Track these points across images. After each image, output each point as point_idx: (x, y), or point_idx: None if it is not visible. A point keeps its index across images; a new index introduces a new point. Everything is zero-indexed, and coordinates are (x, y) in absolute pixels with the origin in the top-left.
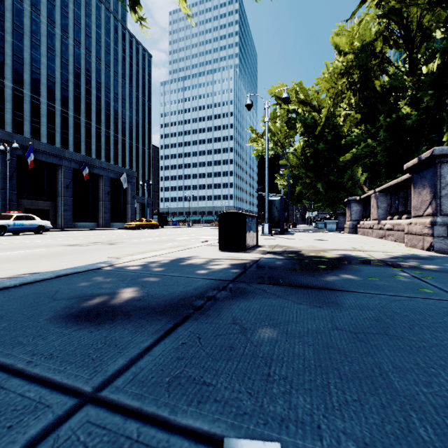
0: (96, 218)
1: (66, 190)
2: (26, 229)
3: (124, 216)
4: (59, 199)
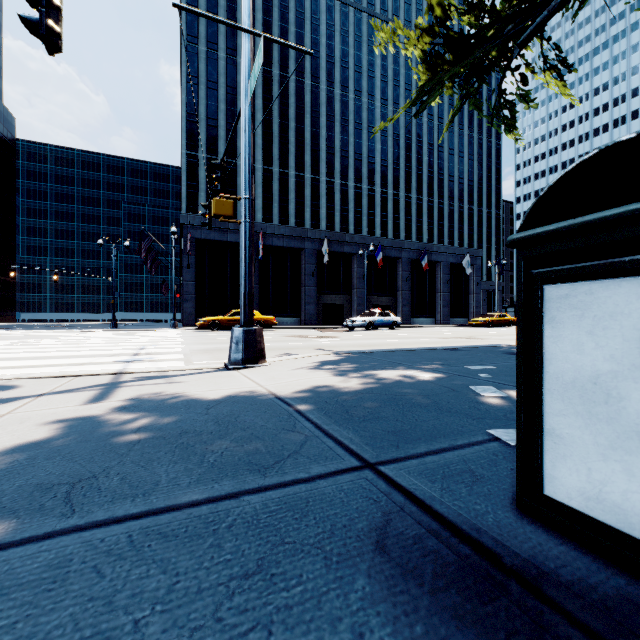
0: (433, 312)
1: (405, 284)
2: (384, 324)
3: (466, 310)
4: (399, 293)
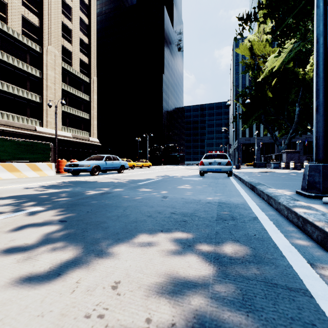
0: None
1: None
2: None
3: None
4: None
